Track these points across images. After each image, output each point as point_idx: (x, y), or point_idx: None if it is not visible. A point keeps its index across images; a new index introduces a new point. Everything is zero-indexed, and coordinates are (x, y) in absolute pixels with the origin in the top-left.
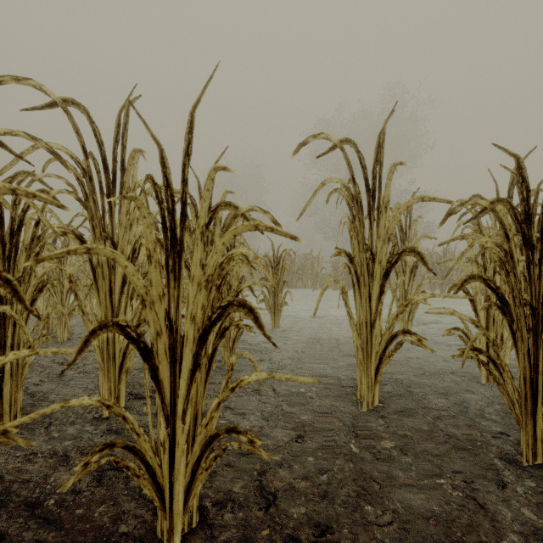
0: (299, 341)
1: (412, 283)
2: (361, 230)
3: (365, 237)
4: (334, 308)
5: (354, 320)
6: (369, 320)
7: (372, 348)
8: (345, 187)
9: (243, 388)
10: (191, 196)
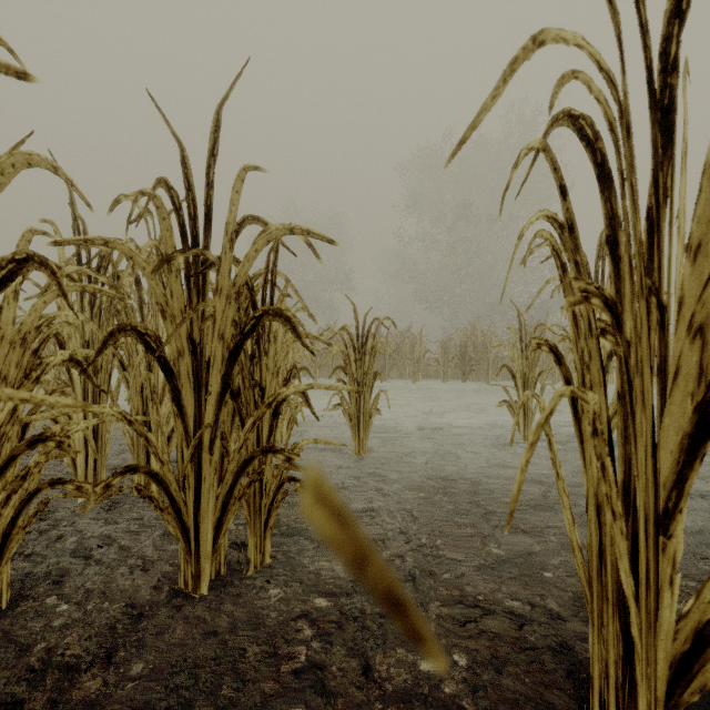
0: (403, 485)
1: (607, 378)
2: (637, 227)
3: (624, 257)
4: (450, 412)
5: (621, 520)
6: (652, 509)
7: (657, 593)
8: (602, 70)
9: (280, 656)
10: (170, 187)
